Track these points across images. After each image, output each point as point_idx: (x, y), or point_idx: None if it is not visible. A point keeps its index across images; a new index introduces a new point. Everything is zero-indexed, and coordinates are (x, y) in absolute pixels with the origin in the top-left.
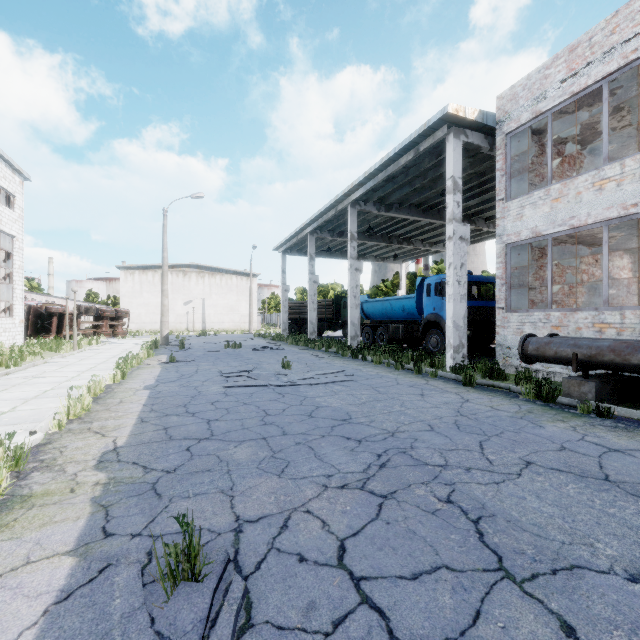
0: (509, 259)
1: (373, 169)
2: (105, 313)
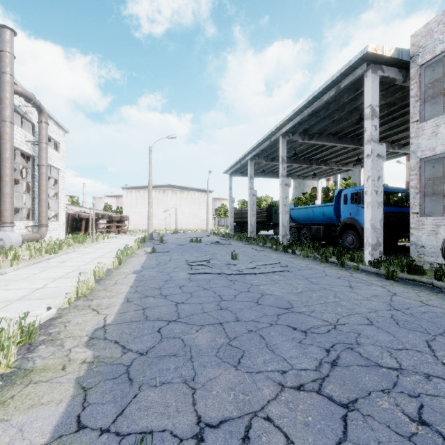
0: (423, 171)
1: (300, 106)
2: (114, 218)
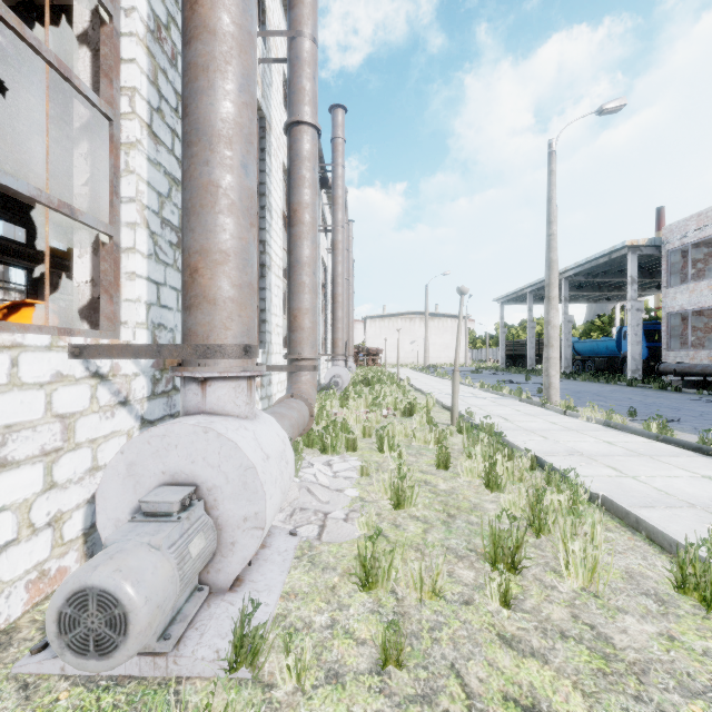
0: (669, 321)
1: (581, 263)
2: (371, 351)
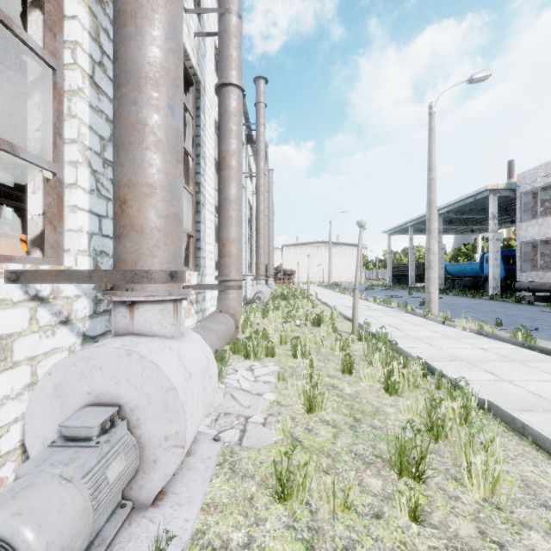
0: (522, 248)
1: (452, 203)
2: (287, 272)
